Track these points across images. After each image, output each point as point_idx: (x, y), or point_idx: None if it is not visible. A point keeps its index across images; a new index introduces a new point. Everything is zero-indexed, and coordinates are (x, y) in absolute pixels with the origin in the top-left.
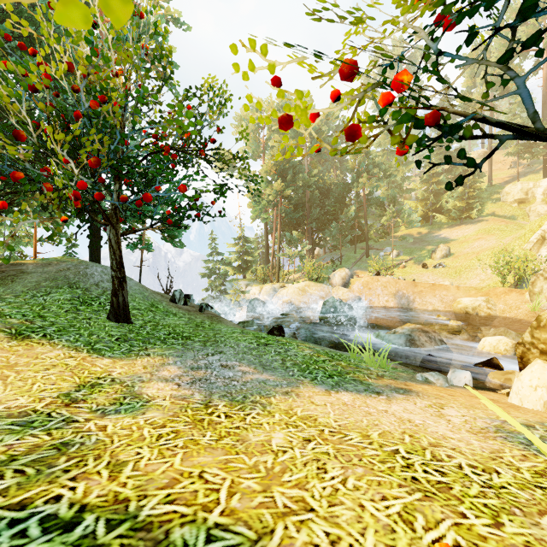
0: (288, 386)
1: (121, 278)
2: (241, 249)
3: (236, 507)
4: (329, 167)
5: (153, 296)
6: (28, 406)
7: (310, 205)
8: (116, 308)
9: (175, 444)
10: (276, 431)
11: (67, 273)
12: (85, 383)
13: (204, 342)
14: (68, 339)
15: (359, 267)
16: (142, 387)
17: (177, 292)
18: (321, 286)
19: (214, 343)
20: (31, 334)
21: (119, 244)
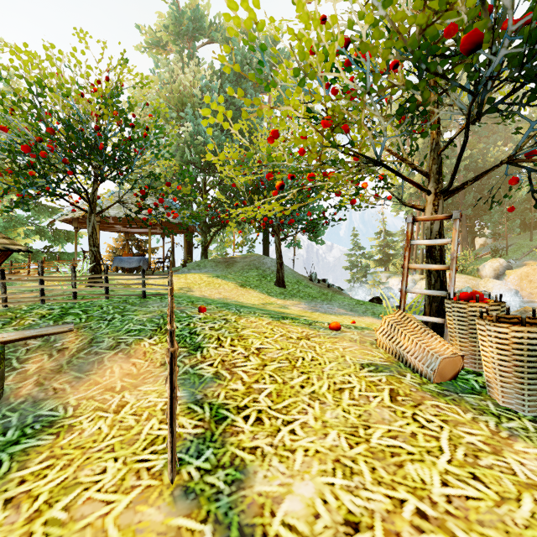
0: (357, 316)
1: (281, 263)
2: (382, 242)
3: (307, 316)
4: (498, 140)
5: (299, 276)
6: (252, 303)
7: (464, 190)
8: (278, 279)
9: (296, 312)
10: (334, 317)
11: (255, 262)
12: (268, 303)
13: (323, 300)
14: (259, 290)
15: (533, 257)
16: (288, 307)
17: (313, 274)
18: (466, 278)
19: (329, 300)
20: (246, 286)
21: (280, 244)
